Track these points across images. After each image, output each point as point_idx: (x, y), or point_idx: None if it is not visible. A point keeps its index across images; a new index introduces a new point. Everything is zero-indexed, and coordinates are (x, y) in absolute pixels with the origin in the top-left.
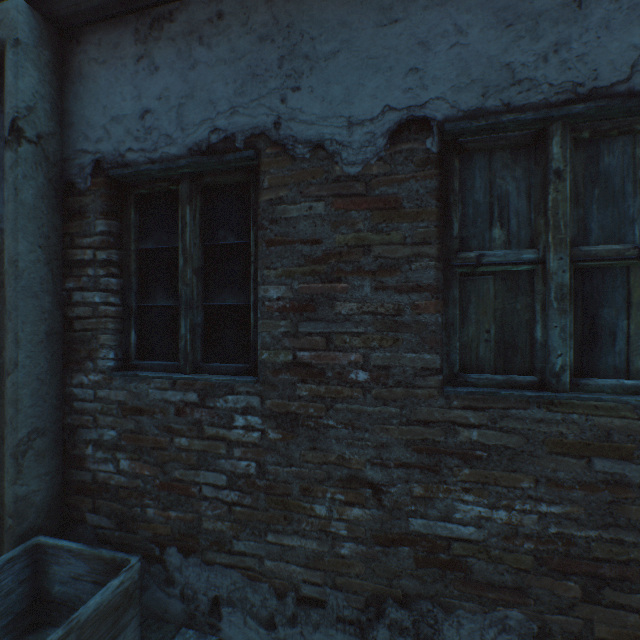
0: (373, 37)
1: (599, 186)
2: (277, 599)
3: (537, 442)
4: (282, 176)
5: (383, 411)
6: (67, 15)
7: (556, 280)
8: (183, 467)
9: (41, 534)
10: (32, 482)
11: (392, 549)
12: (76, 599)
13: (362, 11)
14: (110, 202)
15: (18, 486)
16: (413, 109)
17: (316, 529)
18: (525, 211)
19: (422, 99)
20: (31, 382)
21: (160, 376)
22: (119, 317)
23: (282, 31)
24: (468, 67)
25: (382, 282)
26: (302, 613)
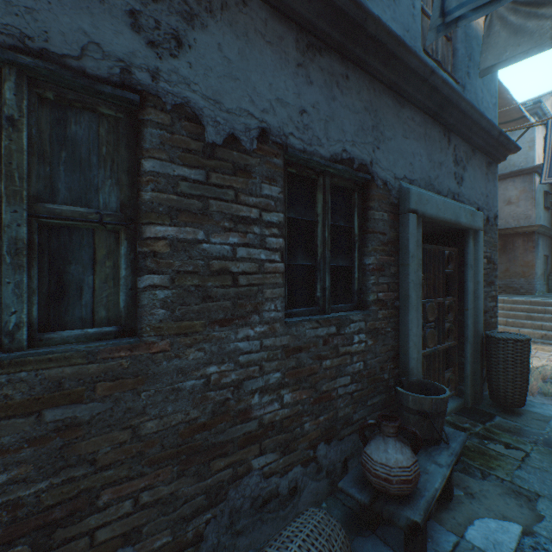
0: None
1: (68, 150)
2: None
3: None
4: None
5: None
6: None
7: (11, 233)
8: None
9: None
10: None
11: None
12: None
13: None
14: None
15: None
16: None
17: None
18: None
19: None
20: None
21: None
22: None
23: None
24: None
25: None
26: None
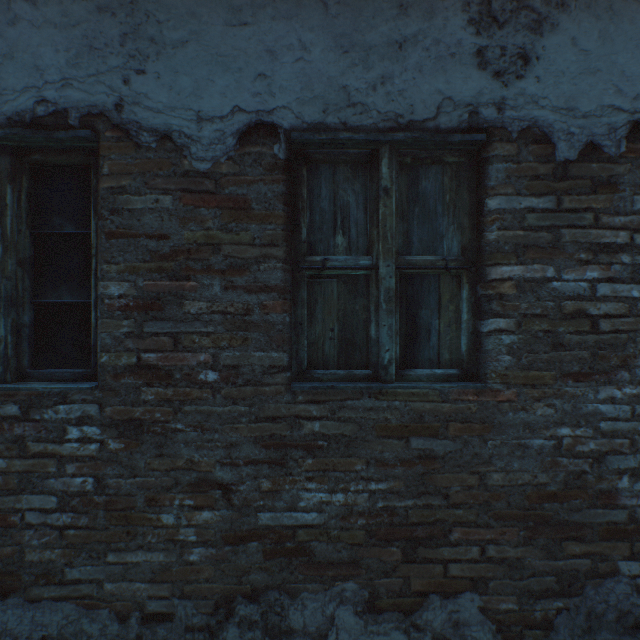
0: (223, 35)
1: (419, 205)
2: (119, 623)
3: (368, 428)
4: (125, 163)
5: (233, 410)
6: None
7: (385, 284)
8: None
9: None
10: None
11: (242, 546)
12: None
13: (212, 6)
14: None
15: None
16: (262, 114)
17: (163, 540)
18: (363, 222)
19: (270, 105)
20: None
21: None
22: None
23: (125, 6)
24: (311, 83)
25: (232, 282)
26: (148, 632)
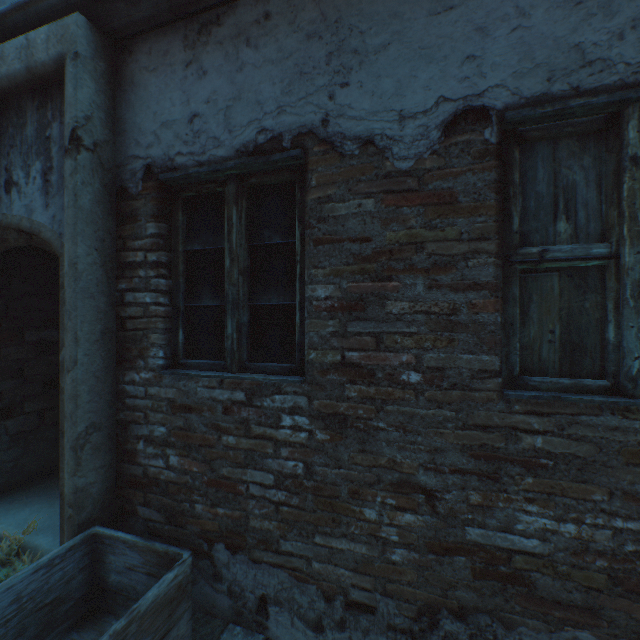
0: (426, 26)
1: None
2: (325, 602)
3: (611, 452)
4: (330, 174)
5: (437, 414)
6: (120, 27)
7: (632, 276)
8: (230, 465)
9: (97, 524)
10: (89, 474)
11: (447, 558)
12: (131, 589)
13: (414, 0)
14: (160, 205)
15: (77, 478)
16: (470, 99)
17: (365, 533)
18: (595, 202)
19: (480, 88)
20: (88, 379)
21: (208, 375)
22: (168, 317)
23: (330, 27)
24: (531, 51)
25: (436, 280)
26: (351, 618)
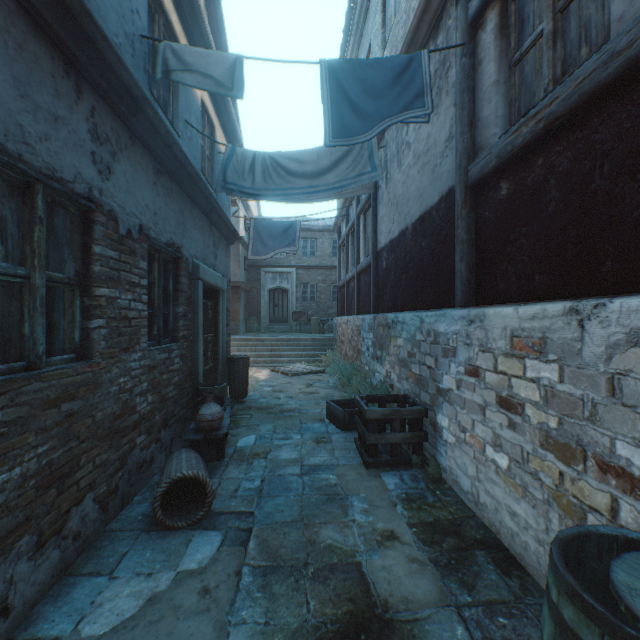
0: None
1: (54, 235)
2: None
3: (38, 406)
4: None
5: None
6: None
7: (41, 292)
8: None
9: None
10: None
11: None
12: None
13: None
14: None
15: None
16: None
17: None
18: (18, 237)
19: None
20: None
21: None
22: None
23: None
24: None
25: None
26: None
